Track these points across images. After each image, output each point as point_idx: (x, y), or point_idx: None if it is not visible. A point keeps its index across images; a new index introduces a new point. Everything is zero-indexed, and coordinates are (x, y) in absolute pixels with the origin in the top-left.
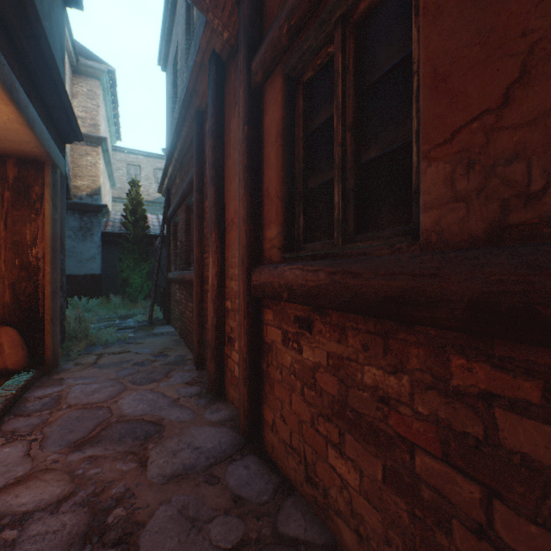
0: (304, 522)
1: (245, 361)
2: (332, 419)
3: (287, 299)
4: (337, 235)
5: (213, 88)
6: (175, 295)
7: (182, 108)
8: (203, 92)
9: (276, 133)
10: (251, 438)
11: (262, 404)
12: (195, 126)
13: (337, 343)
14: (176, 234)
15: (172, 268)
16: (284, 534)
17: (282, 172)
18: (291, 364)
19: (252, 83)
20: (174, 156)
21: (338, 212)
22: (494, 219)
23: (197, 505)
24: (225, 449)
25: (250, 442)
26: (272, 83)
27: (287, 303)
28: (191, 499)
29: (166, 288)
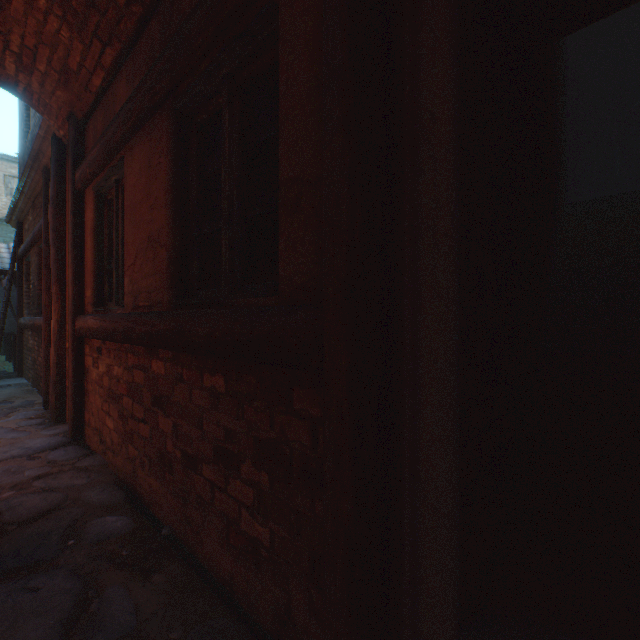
0: (93, 461)
1: (72, 383)
2: (108, 400)
3: (90, 336)
4: (115, 300)
5: (54, 165)
6: (28, 343)
7: (30, 159)
8: (50, 156)
9: (91, 228)
10: (77, 437)
11: (85, 412)
12: (43, 180)
13: (109, 358)
14: (30, 274)
15: (25, 312)
16: (77, 466)
17: (95, 255)
18: (96, 377)
19: (77, 187)
20: (25, 193)
21: (116, 287)
22: (134, 303)
23: (19, 467)
24: (53, 445)
25: (75, 440)
26: (89, 193)
27: (95, 339)
28: (15, 466)
29: (17, 336)
